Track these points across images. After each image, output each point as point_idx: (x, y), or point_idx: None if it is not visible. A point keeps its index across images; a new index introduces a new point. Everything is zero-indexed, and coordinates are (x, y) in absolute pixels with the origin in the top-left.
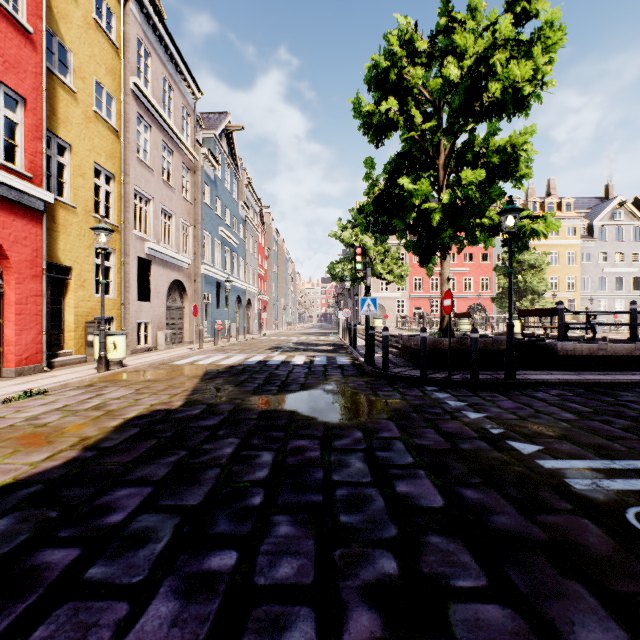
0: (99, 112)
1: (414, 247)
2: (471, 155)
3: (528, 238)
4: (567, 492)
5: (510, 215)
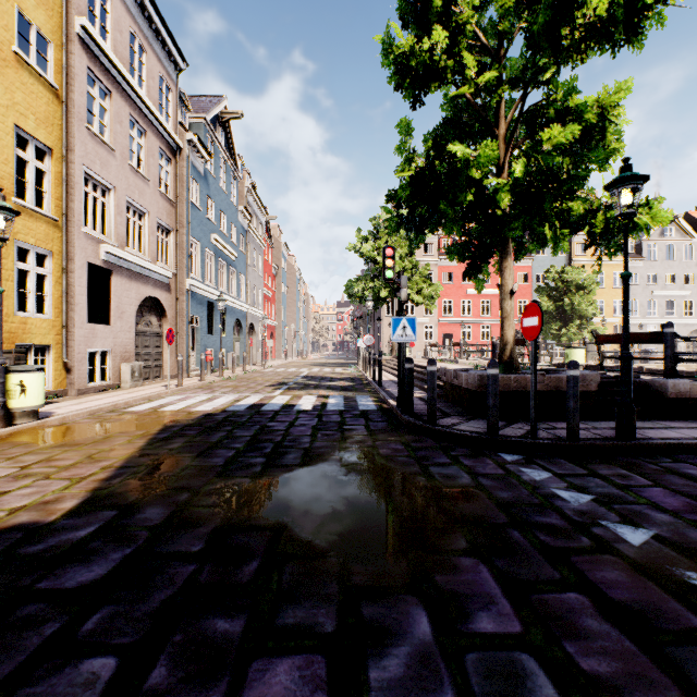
0: (23, 55)
1: (460, 252)
2: (553, 110)
3: None
4: None
5: (627, 187)
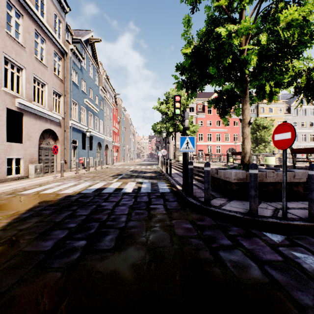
0: None
1: (215, 103)
2: (284, 4)
3: None
4: None
5: None
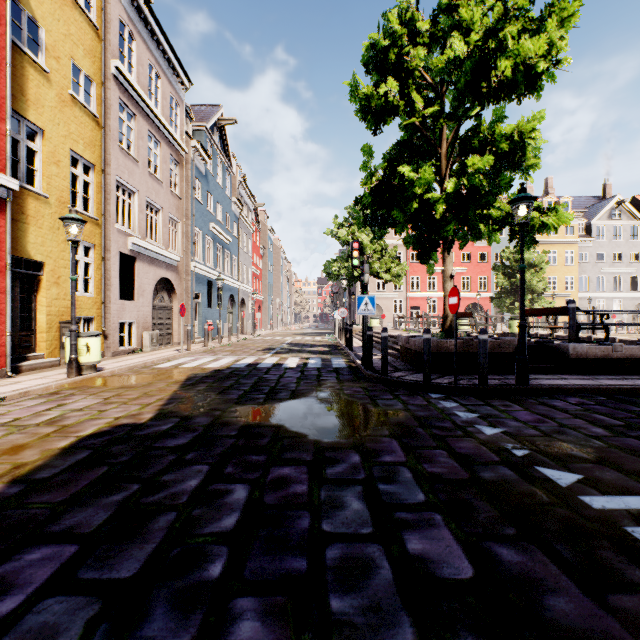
0: (76, 96)
1: (414, 243)
2: (477, 141)
3: (537, 232)
4: (636, 550)
5: (522, 204)
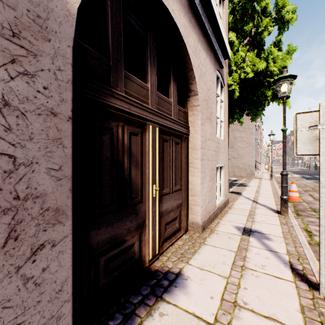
0: None
1: None
2: None
3: None
4: None
5: None
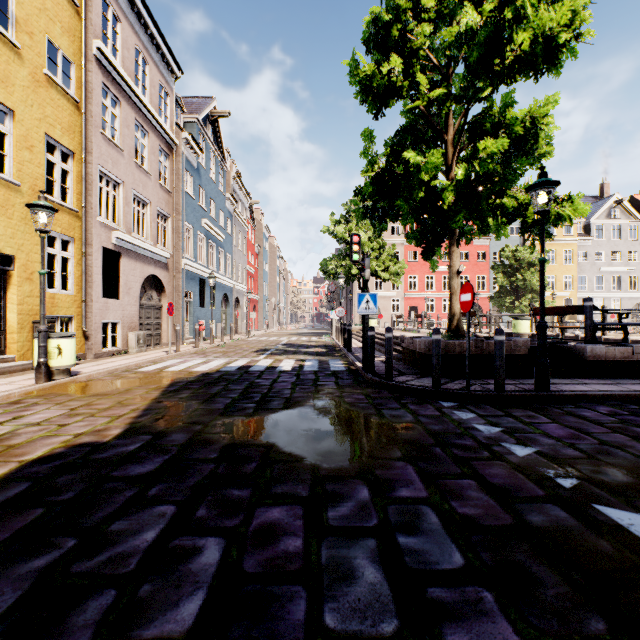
0: (52, 76)
1: (417, 237)
2: (489, 123)
3: (552, 224)
4: None
5: (543, 190)
